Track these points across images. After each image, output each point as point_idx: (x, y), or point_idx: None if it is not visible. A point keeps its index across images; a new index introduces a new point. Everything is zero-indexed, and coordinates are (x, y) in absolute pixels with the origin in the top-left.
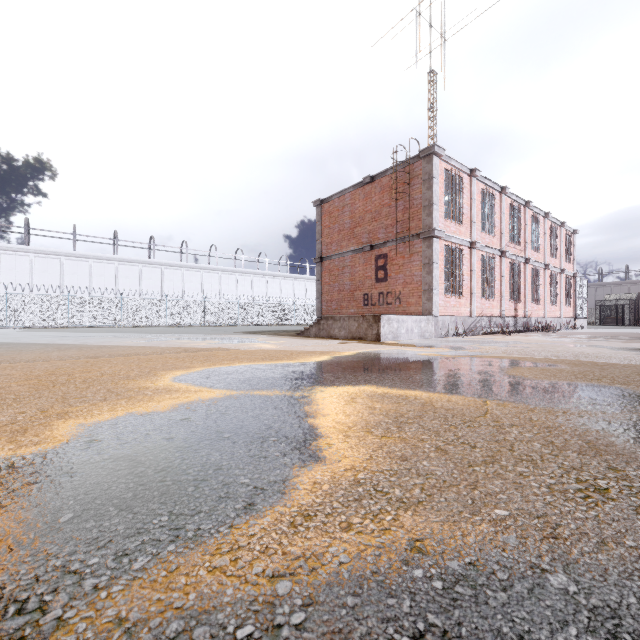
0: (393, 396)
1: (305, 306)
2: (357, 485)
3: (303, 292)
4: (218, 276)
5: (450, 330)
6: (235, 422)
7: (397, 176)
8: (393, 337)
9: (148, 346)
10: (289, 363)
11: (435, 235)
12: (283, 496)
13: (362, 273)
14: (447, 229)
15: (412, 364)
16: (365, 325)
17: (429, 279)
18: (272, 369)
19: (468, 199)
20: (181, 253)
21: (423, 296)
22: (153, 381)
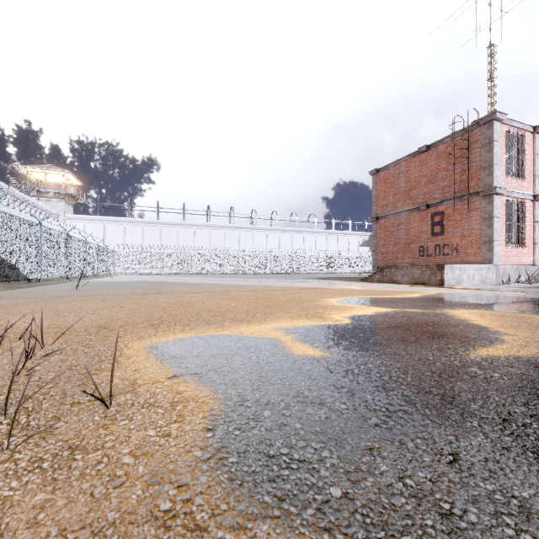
0: (511, 315)
1: (349, 257)
2: (538, 341)
3: (346, 245)
4: (278, 235)
5: (511, 277)
6: (423, 320)
7: (454, 143)
8: (455, 283)
9: (271, 286)
10: (396, 297)
11: (496, 192)
12: (502, 341)
13: (417, 229)
14: (508, 185)
15: (500, 301)
16: (428, 272)
17: (489, 232)
18: (391, 300)
19: (530, 155)
20: (251, 218)
21: (483, 247)
22: (328, 303)
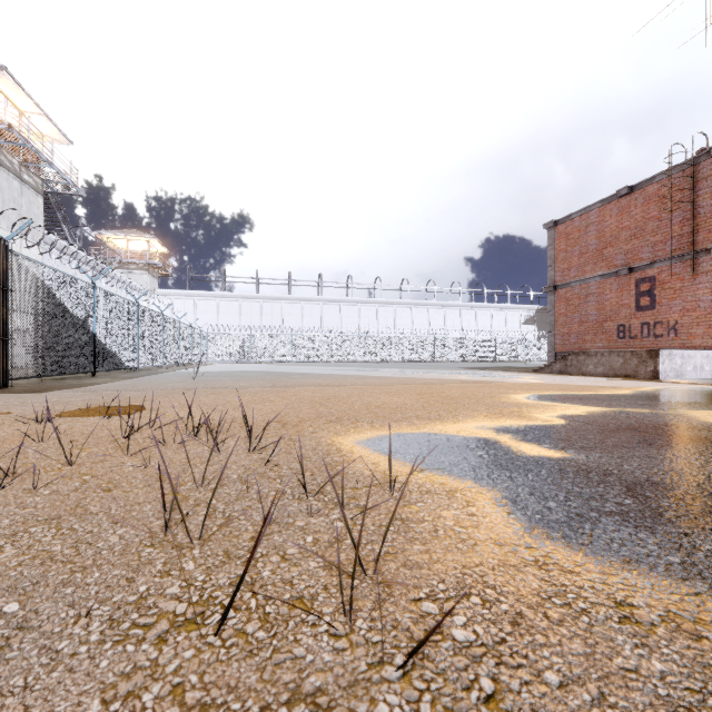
0: None
1: (508, 340)
2: None
3: (503, 324)
4: (410, 310)
5: None
6: (659, 422)
7: (671, 182)
8: (675, 375)
9: (419, 378)
10: (601, 394)
11: None
12: None
13: (615, 301)
14: None
15: None
16: (634, 361)
17: None
18: (597, 397)
19: None
20: (374, 289)
21: None
22: (515, 399)
